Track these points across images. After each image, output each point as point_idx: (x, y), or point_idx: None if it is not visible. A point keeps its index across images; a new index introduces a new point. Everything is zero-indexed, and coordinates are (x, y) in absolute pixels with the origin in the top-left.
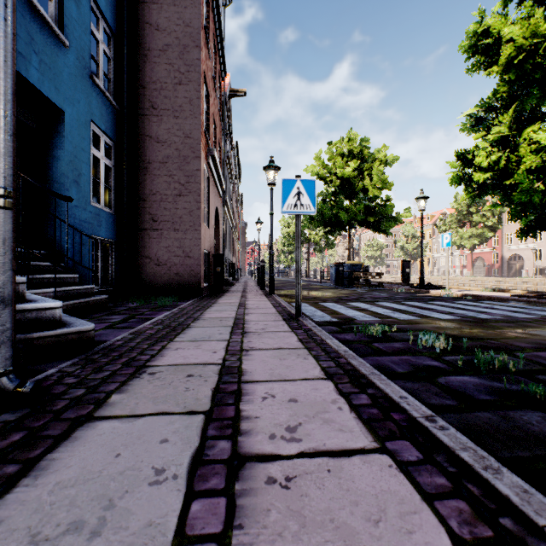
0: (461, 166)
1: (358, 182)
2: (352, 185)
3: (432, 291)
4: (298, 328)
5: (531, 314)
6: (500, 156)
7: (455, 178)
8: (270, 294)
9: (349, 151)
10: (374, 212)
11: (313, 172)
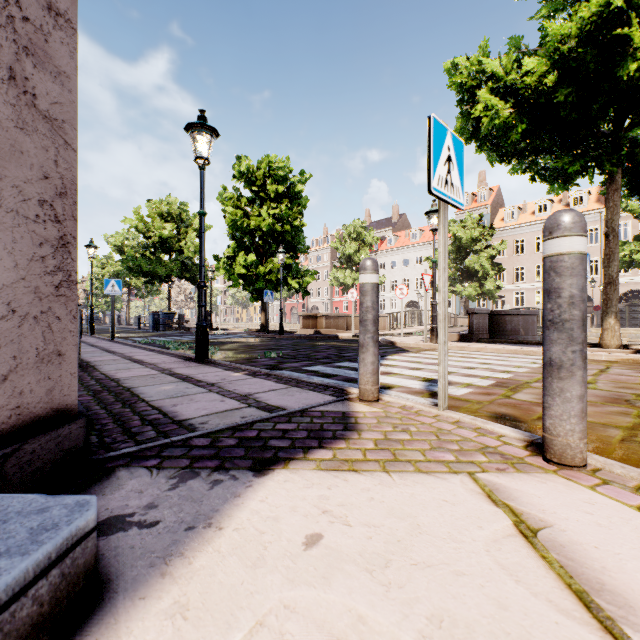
0: (218, 263)
1: (177, 242)
2: (171, 244)
3: (214, 331)
4: (113, 341)
5: (229, 337)
6: (228, 264)
7: (218, 267)
8: (90, 335)
9: (168, 212)
10: (191, 269)
11: (132, 225)
